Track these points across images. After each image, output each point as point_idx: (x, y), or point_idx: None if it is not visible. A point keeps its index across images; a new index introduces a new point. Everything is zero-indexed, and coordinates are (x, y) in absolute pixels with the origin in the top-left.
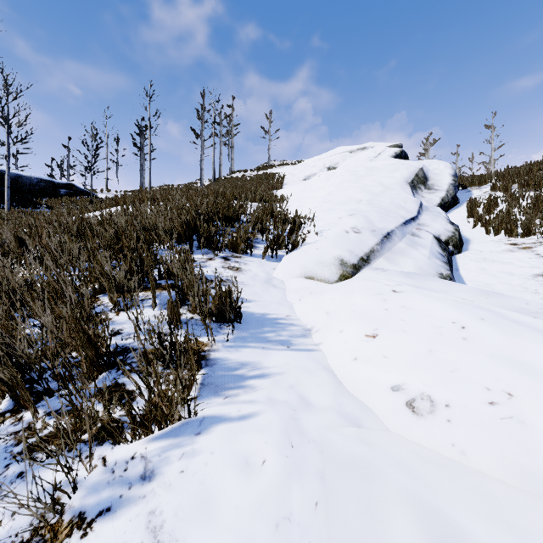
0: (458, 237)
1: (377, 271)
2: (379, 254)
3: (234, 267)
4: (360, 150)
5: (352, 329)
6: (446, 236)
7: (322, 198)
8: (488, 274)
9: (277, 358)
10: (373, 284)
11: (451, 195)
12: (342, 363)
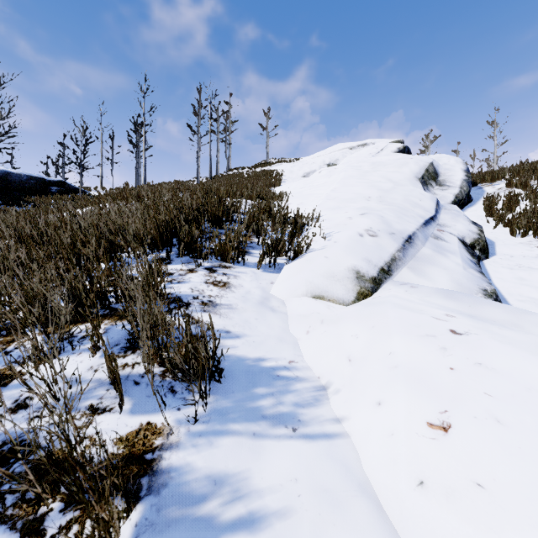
0: (485, 239)
1: (404, 286)
2: (402, 263)
3: (221, 282)
4: (360, 147)
5: (401, 407)
6: (472, 238)
7: (326, 195)
8: (529, 285)
9: (276, 462)
10: (417, 317)
11: (465, 192)
12: (395, 488)
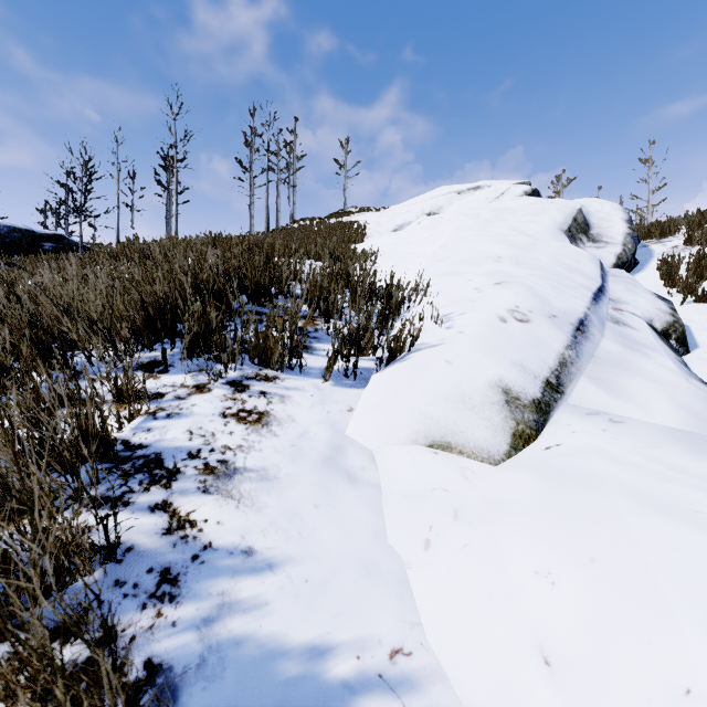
0: (682, 323)
1: (595, 419)
2: (577, 370)
3: (253, 412)
4: (471, 190)
5: None
6: (664, 321)
7: (433, 254)
8: None
9: None
10: None
11: (631, 251)
12: None
